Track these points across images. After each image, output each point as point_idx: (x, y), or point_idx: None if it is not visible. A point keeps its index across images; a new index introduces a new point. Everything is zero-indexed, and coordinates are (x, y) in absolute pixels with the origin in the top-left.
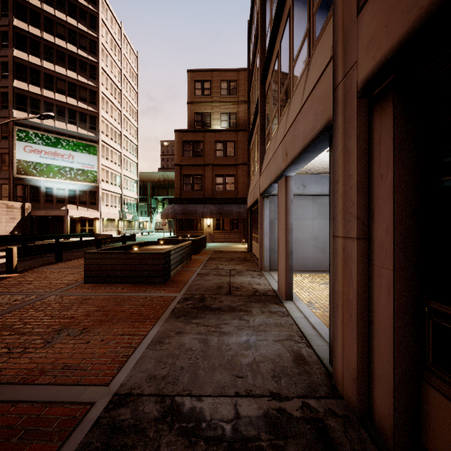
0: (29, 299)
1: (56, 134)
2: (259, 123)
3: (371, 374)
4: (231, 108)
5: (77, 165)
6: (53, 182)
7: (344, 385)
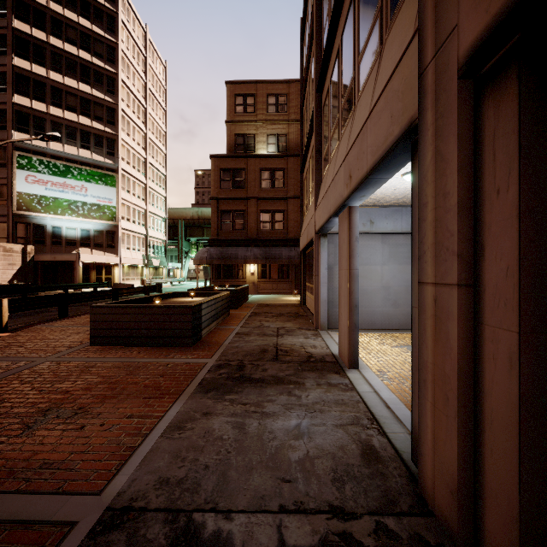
0: (16, 366)
1: (65, 161)
2: (315, 143)
3: (480, 486)
4: (280, 128)
5: (92, 200)
6: (61, 219)
7: (436, 497)
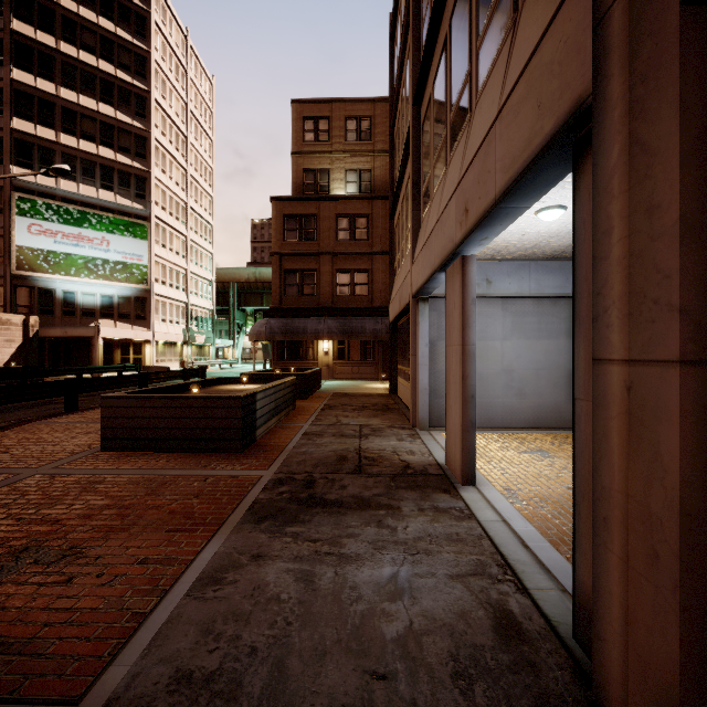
0: None
1: (80, 205)
2: (411, 174)
3: None
4: (362, 161)
5: (115, 256)
6: (75, 282)
7: None
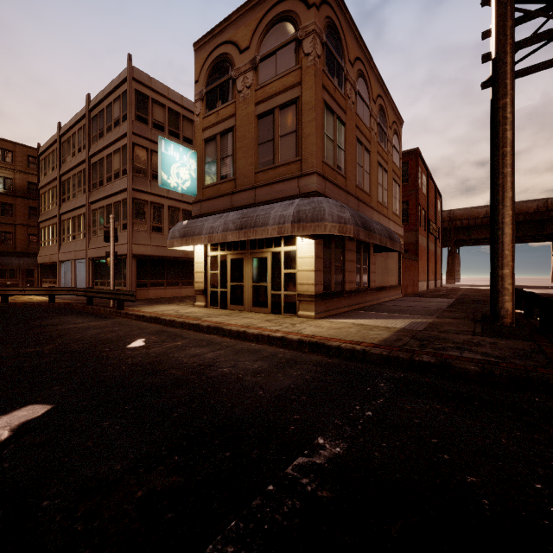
0: None
1: None
2: (58, 230)
3: None
4: (7, 173)
5: None
6: None
7: None
